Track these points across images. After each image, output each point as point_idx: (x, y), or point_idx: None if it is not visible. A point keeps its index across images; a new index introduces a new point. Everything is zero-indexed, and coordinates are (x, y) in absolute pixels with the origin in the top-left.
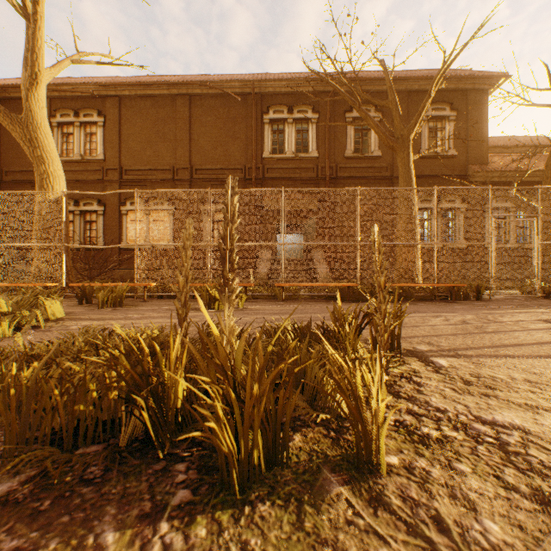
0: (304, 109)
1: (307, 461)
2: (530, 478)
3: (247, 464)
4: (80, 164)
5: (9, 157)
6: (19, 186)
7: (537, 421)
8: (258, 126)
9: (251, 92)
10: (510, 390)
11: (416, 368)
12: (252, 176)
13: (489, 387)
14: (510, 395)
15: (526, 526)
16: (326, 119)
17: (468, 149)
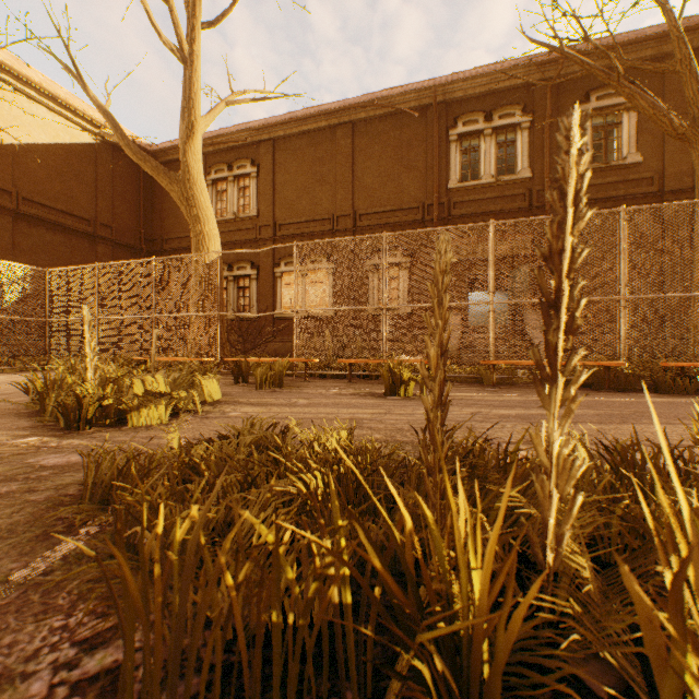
0: (509, 112)
1: None
2: None
3: None
4: (233, 224)
5: (169, 223)
6: (177, 254)
7: None
8: (441, 147)
9: (432, 102)
10: None
11: None
12: (433, 215)
13: None
14: None
15: None
16: (545, 119)
17: None
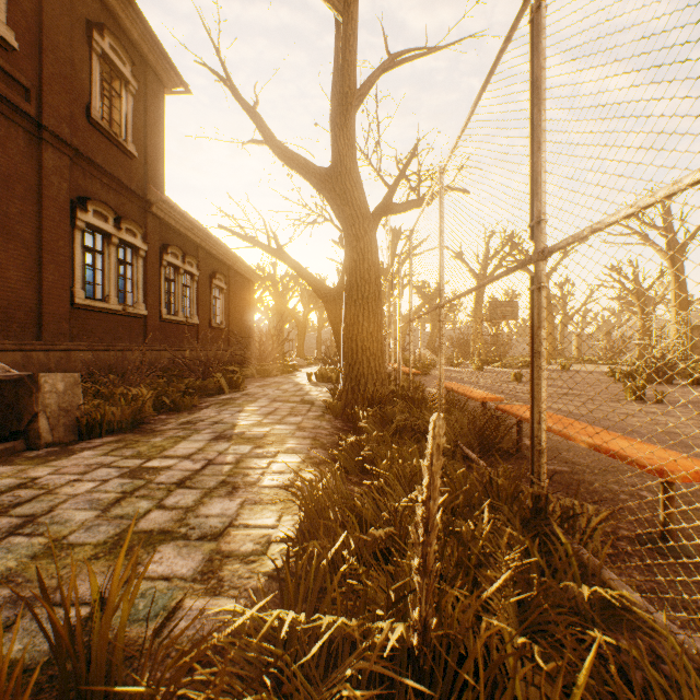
0: None
1: None
2: None
3: None
4: None
5: None
6: None
7: None
8: None
9: None
10: None
11: None
12: None
13: None
14: None
15: None
16: None
17: (149, 159)
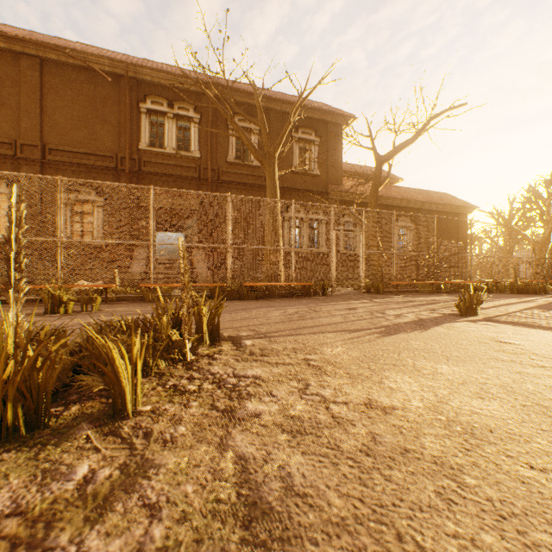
0: (186, 107)
1: (73, 420)
2: (233, 401)
3: (0, 428)
4: None
5: None
6: None
7: (272, 371)
8: (134, 114)
9: (125, 75)
10: (275, 355)
11: (224, 348)
12: (126, 166)
13: (263, 355)
14: (272, 358)
15: (204, 424)
16: (209, 121)
17: (329, 171)
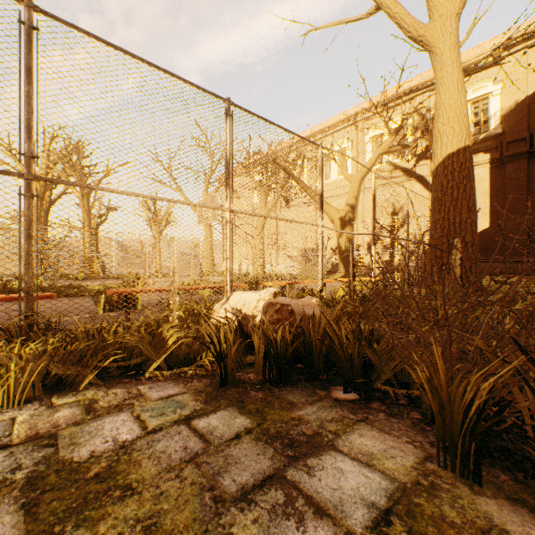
0: None
1: None
2: None
3: None
4: None
5: None
6: None
7: None
8: None
9: None
10: None
11: None
12: None
13: None
14: None
15: None
16: None
17: None
